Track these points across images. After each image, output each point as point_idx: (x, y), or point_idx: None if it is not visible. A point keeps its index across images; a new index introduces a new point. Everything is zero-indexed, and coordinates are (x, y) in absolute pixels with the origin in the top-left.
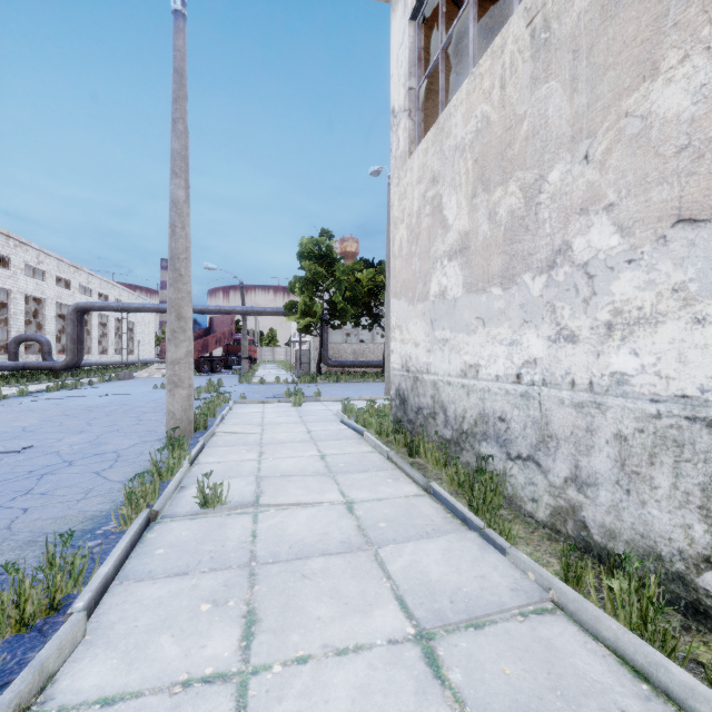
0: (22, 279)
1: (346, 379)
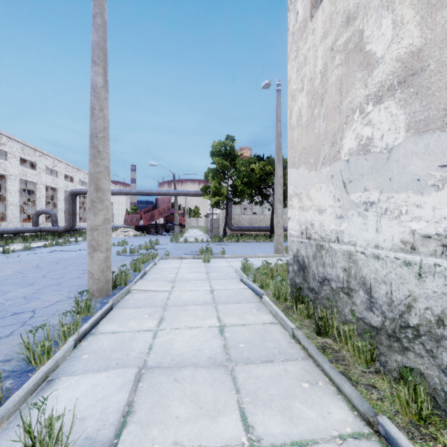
0: (44, 176)
1: (244, 240)
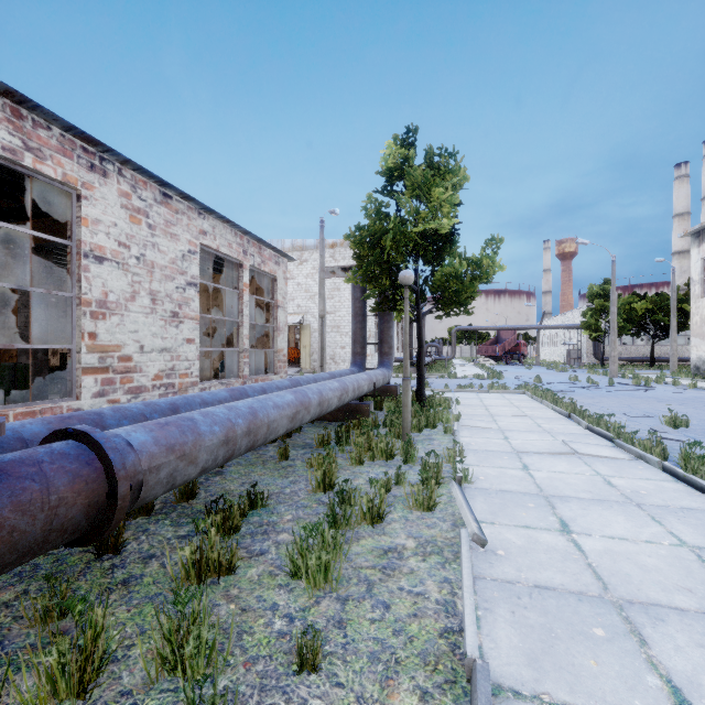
0: None
1: (626, 368)
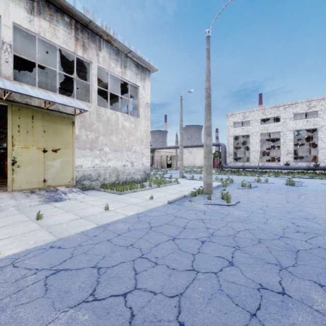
0: None
1: None
